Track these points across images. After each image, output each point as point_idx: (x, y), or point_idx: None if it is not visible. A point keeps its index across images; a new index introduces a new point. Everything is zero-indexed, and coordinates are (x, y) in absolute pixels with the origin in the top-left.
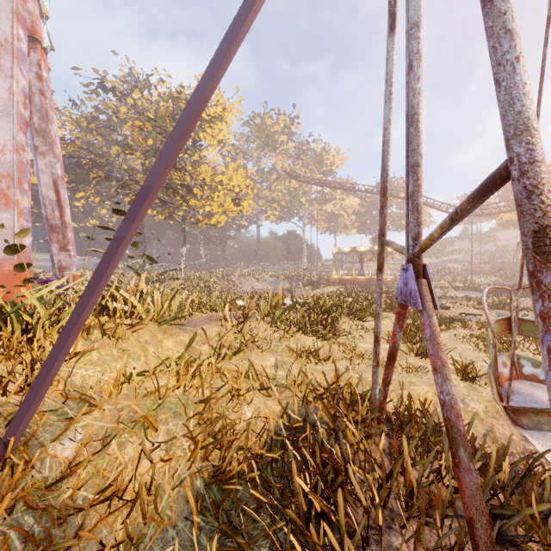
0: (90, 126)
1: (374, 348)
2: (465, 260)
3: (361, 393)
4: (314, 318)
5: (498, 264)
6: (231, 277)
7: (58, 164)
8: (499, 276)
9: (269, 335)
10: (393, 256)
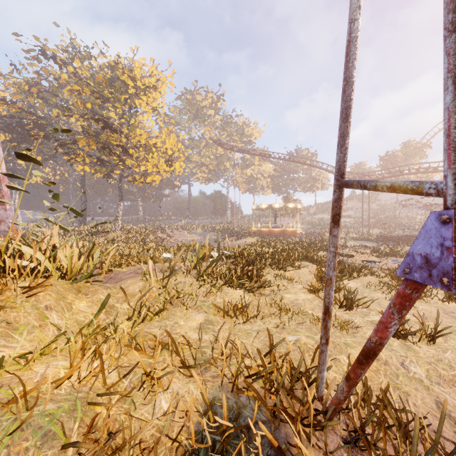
0: (32, 90)
1: (324, 322)
2: (355, 216)
3: (302, 372)
4: (241, 270)
5: (380, 219)
6: (165, 229)
7: None
8: (382, 229)
9: (196, 289)
10: (301, 212)
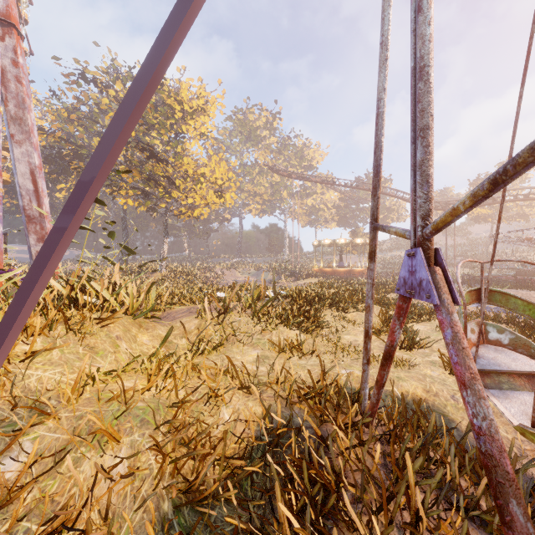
0: (71, 117)
1: (365, 344)
2: None
3: (349, 393)
4: (297, 310)
5: (469, 257)
6: (214, 269)
7: (36, 153)
8: (471, 268)
9: (251, 328)
10: None
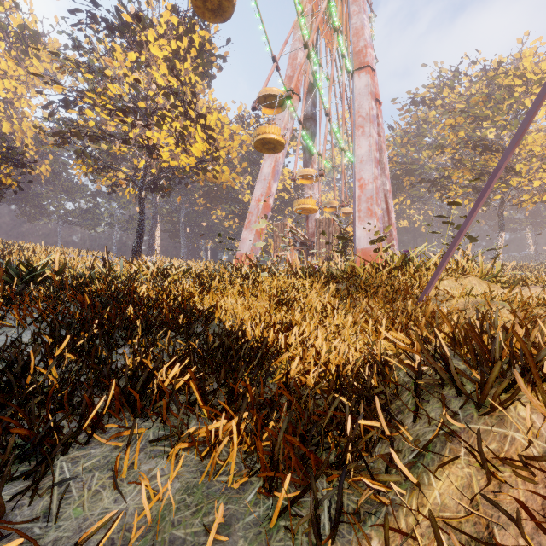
0: (403, 141)
1: None
2: None
3: None
4: None
5: None
6: None
7: (387, 181)
8: None
9: None
10: None
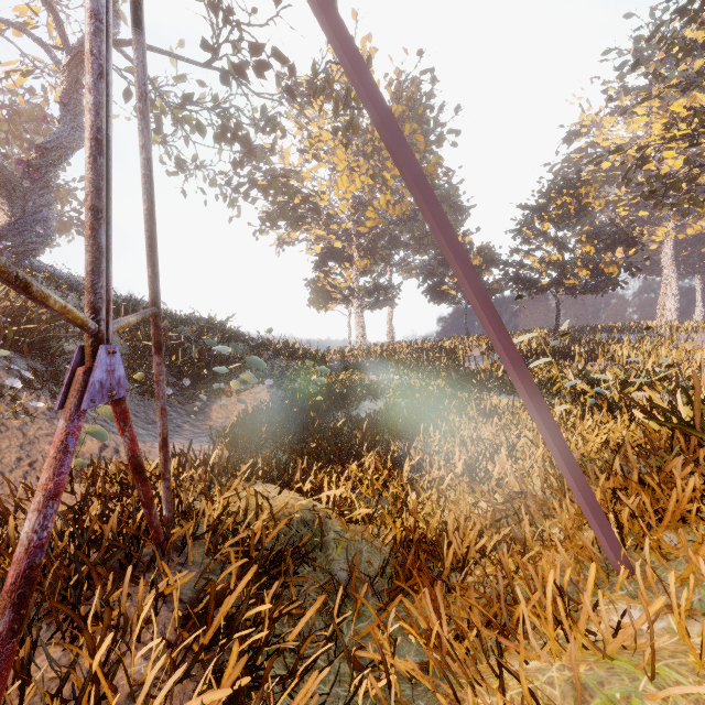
0: None
1: None
2: None
3: None
4: None
5: None
6: None
7: None
8: None
9: None
10: None
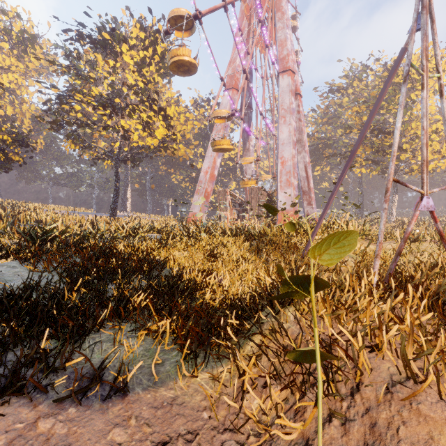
0: (323, 120)
1: None
2: None
3: None
4: None
5: None
6: None
7: (307, 155)
8: None
9: (435, 251)
10: None
